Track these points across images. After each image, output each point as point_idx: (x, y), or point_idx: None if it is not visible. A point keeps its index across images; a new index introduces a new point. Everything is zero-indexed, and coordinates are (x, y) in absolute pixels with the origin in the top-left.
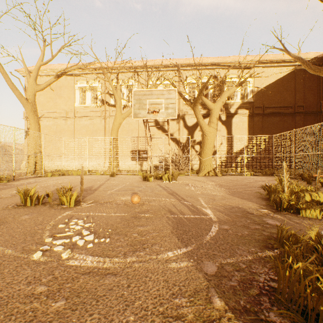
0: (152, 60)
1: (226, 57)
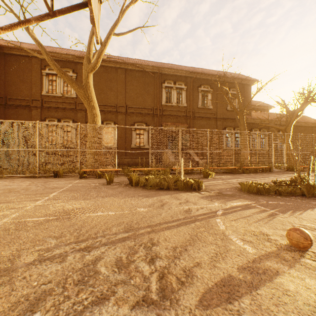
0: None
1: None
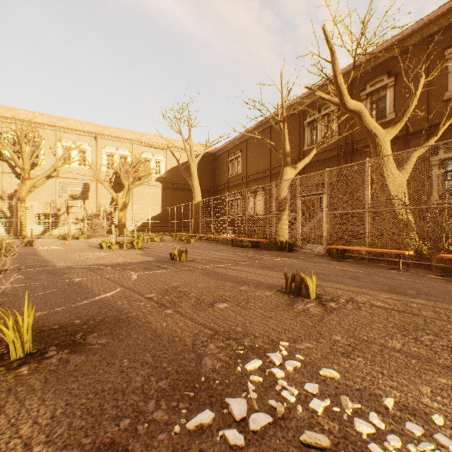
0: (65, 119)
1: (144, 135)
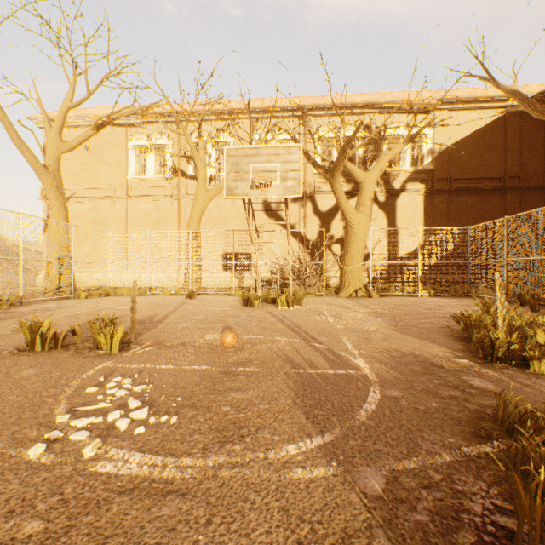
0: (259, 100)
1: (386, 94)
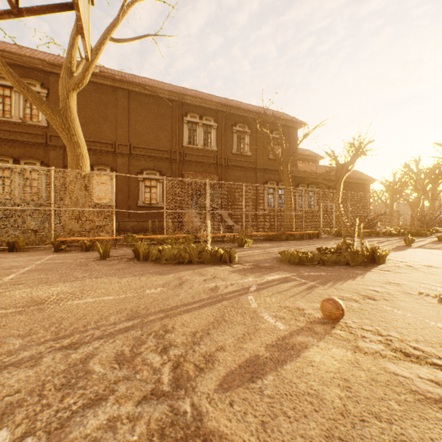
0: None
1: None
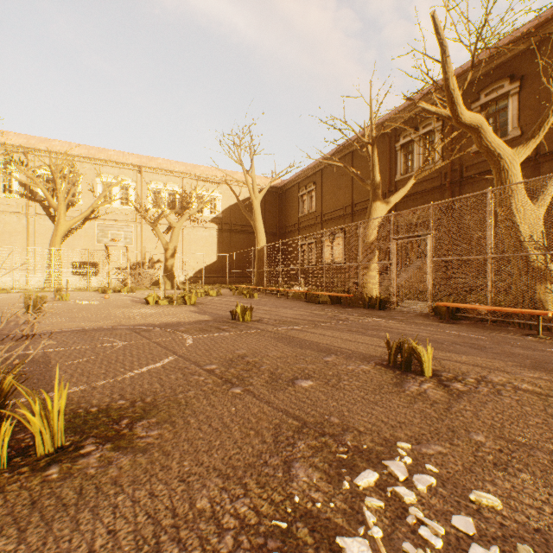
0: (105, 150)
1: (197, 167)
